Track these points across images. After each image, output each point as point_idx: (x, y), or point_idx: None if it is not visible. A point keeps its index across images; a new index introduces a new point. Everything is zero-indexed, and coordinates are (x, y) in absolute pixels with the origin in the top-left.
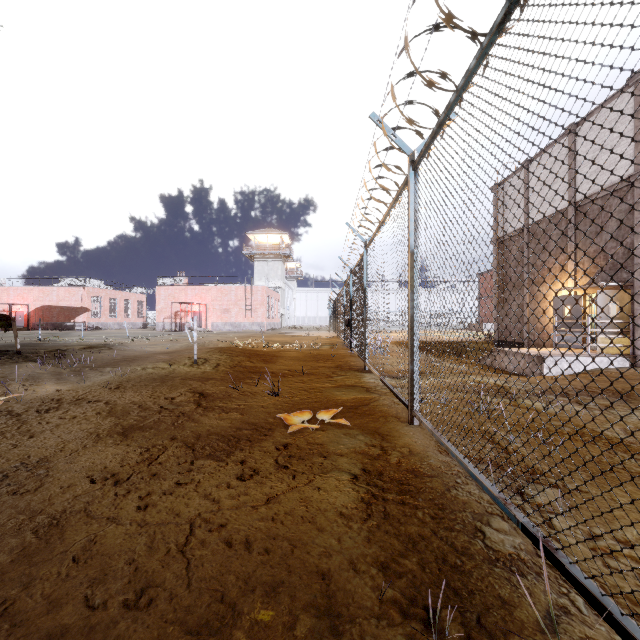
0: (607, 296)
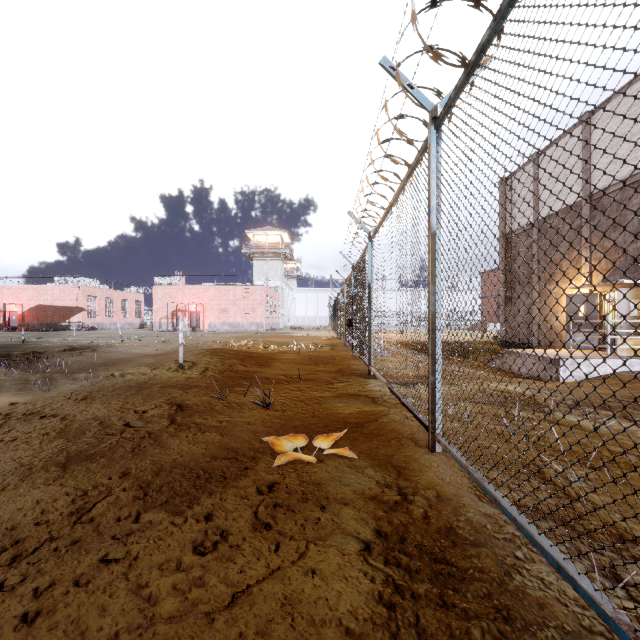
0: (628, 294)
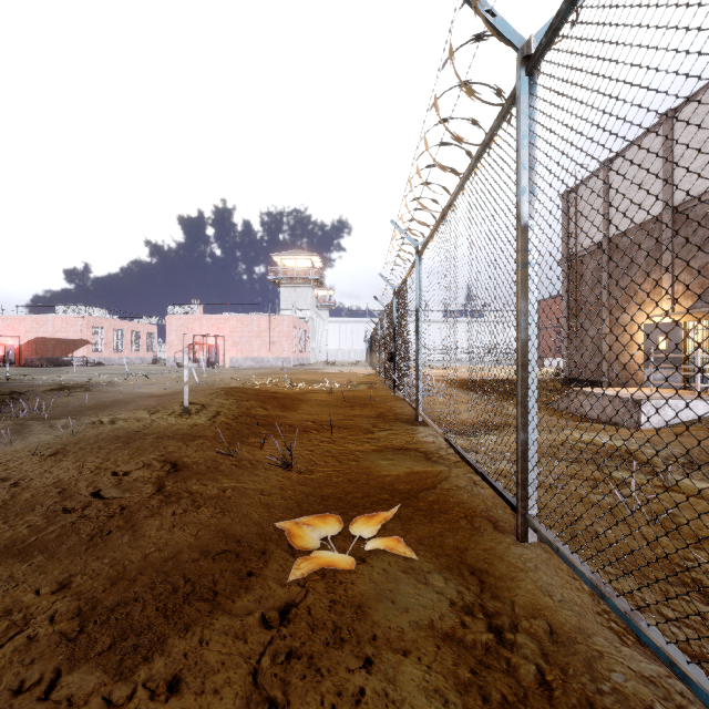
0: None
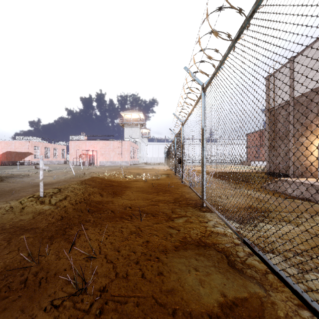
0: None
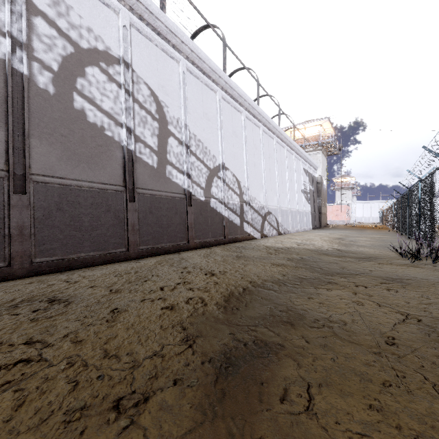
0: None
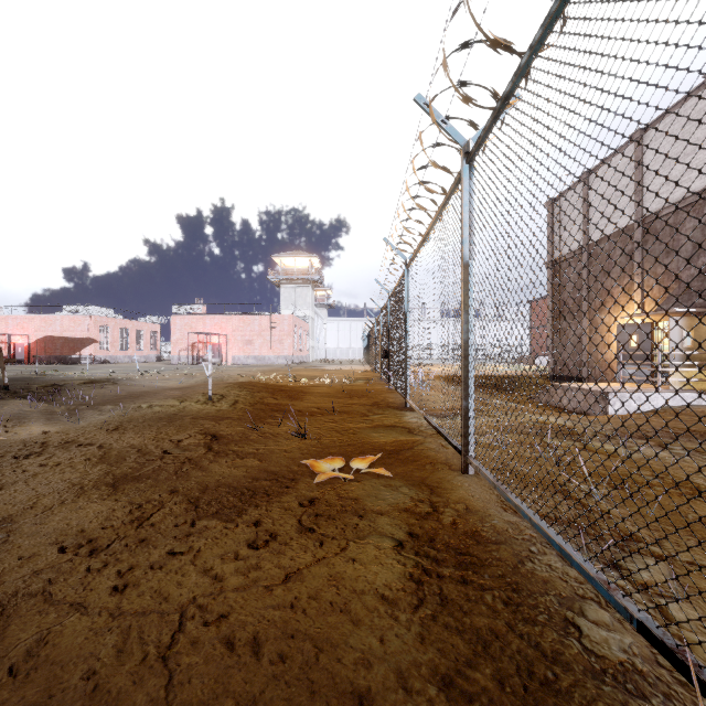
0: (680, 324)
